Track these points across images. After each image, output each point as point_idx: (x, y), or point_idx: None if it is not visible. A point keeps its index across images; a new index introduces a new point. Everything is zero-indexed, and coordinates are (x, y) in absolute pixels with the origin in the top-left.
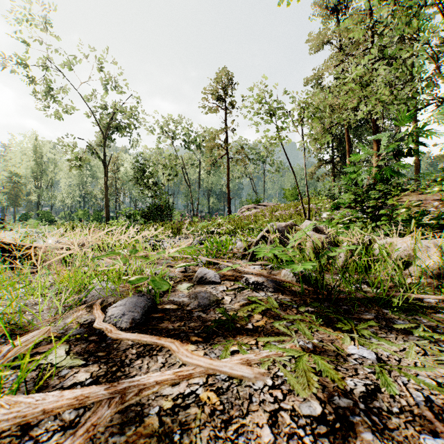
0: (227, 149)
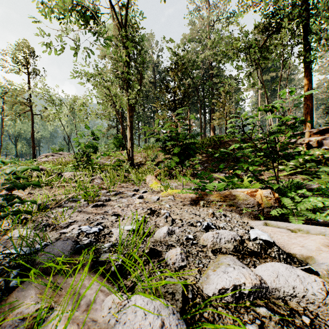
0: (31, 107)
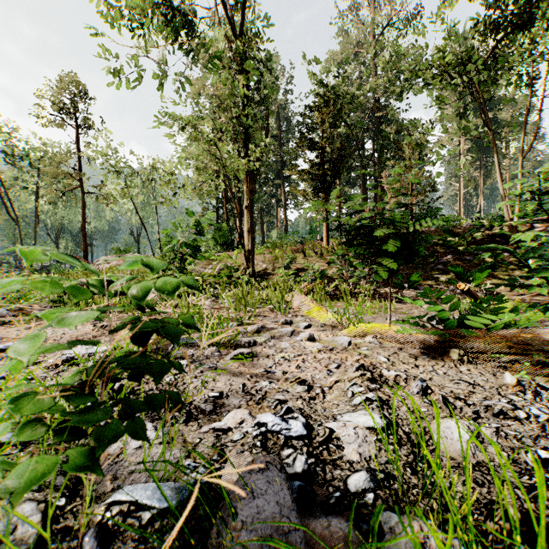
0: (82, 180)
